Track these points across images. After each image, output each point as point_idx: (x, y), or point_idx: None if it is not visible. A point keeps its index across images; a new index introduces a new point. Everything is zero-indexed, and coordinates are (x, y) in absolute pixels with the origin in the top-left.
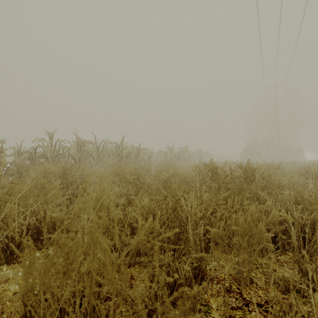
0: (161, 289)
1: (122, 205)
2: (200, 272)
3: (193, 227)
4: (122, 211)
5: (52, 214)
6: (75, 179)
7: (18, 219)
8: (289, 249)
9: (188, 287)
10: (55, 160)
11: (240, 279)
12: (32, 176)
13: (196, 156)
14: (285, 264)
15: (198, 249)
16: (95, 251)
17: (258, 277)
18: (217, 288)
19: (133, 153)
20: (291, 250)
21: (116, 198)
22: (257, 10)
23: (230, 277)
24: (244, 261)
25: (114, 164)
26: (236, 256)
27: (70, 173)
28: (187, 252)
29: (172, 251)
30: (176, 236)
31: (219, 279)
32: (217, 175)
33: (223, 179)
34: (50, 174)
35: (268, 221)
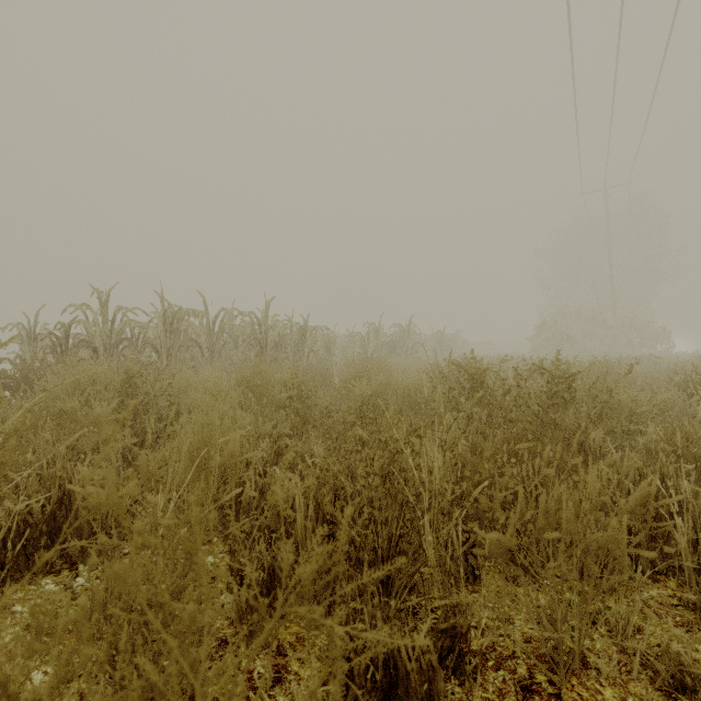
0: (355, 699)
1: (261, 461)
2: (456, 643)
3: (436, 525)
4: (261, 476)
5: (80, 489)
6: (154, 397)
7: (6, 497)
8: (666, 571)
9: (425, 693)
10: (113, 353)
11: (558, 660)
12: (51, 391)
13: (431, 345)
14: (663, 612)
15: (449, 583)
16: (181, 591)
17: (598, 648)
18: (497, 681)
19: (292, 338)
20: (672, 574)
21: (245, 445)
22: (568, 19)
23: (531, 655)
24: (566, 612)
25: (248, 362)
26: (538, 590)
27: (143, 383)
28: (420, 587)
29: (381, 581)
30: (391, 543)
31: (501, 655)
32: (486, 389)
33: (497, 398)
34: (96, 385)
35: (628, 512)
